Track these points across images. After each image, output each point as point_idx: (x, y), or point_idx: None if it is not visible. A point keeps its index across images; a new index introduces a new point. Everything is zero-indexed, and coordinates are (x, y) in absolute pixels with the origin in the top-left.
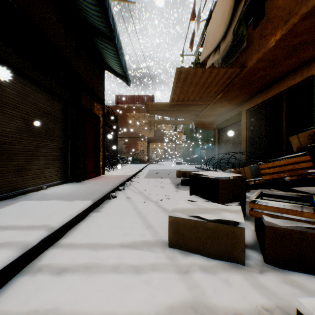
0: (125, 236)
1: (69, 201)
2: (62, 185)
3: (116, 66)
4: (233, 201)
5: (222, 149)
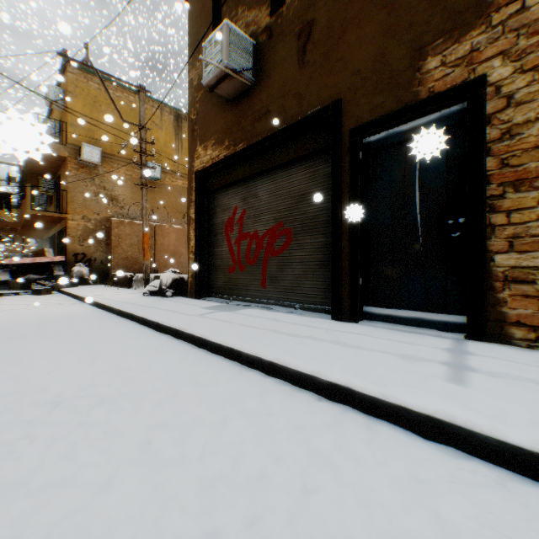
0: None
1: None
2: None
3: None
4: None
5: None
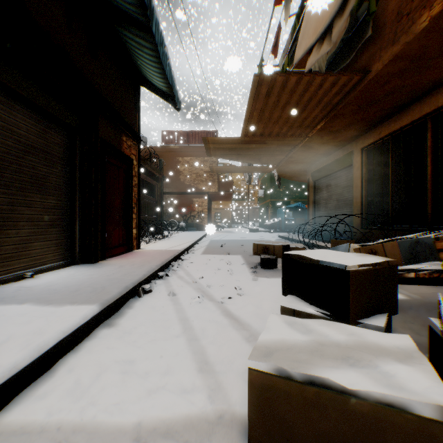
0: (150, 401)
1: (57, 306)
2: (64, 269)
3: (158, 78)
4: (375, 312)
5: (320, 209)
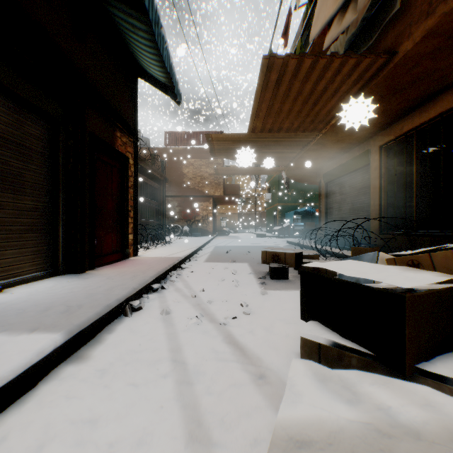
0: None
1: (11, 334)
2: (43, 280)
3: (155, 67)
4: (437, 352)
5: (332, 213)
